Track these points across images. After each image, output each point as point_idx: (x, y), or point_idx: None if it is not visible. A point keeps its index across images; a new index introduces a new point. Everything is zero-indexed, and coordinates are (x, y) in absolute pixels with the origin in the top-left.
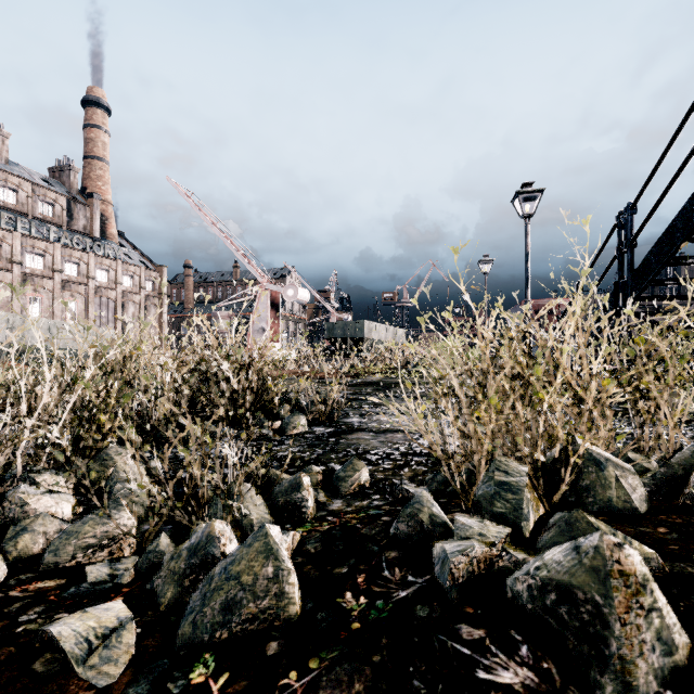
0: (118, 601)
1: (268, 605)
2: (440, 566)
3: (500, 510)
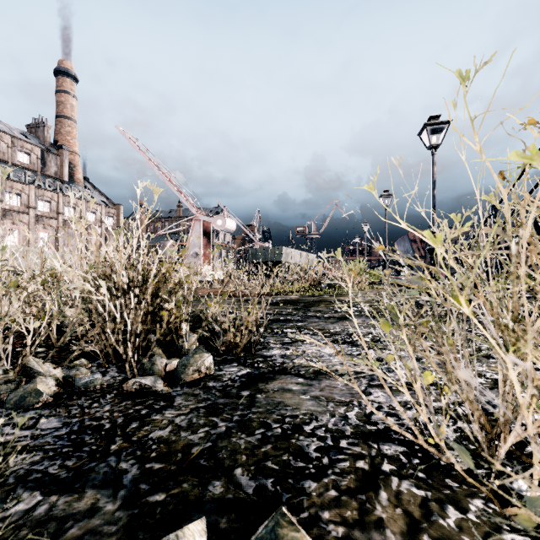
0: None
1: None
2: None
3: None
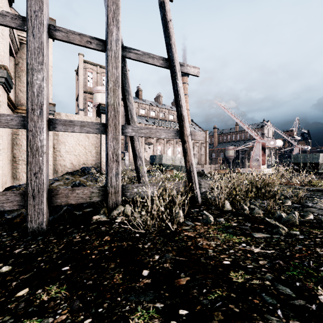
0: (269, 219)
1: (293, 222)
2: (322, 223)
3: None
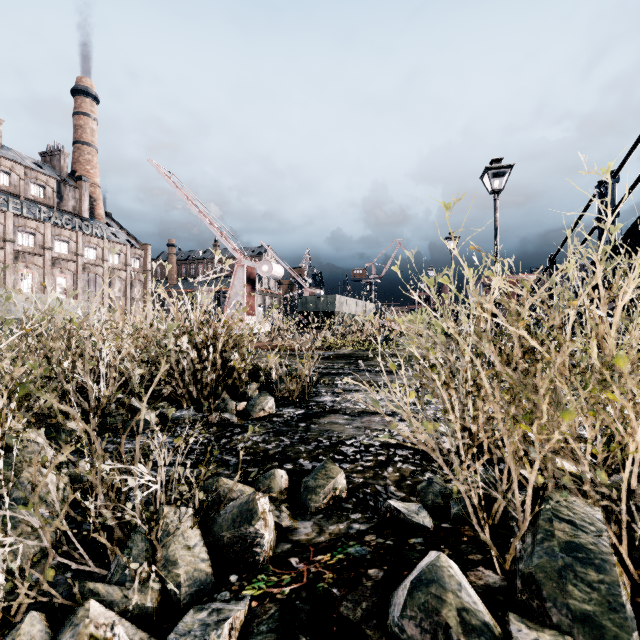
0: None
1: None
2: None
3: (583, 605)
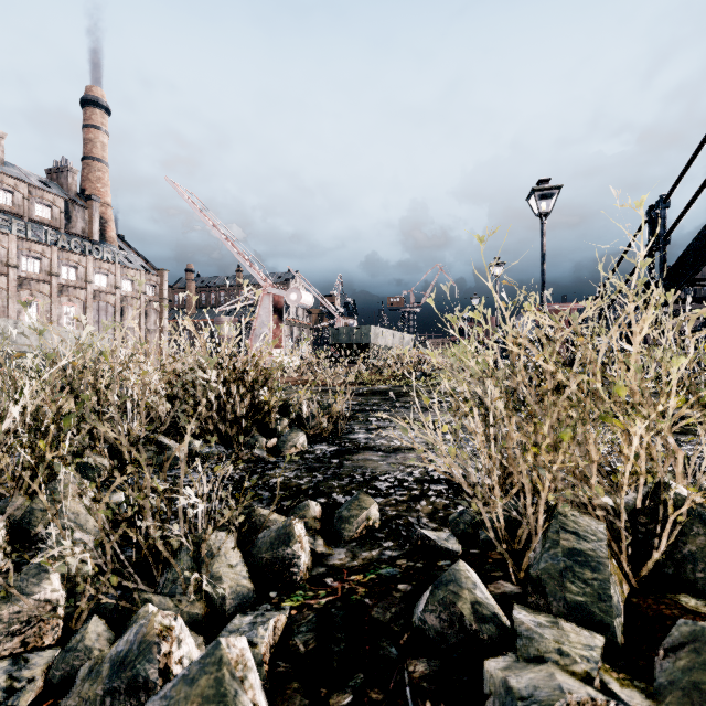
0: None
1: None
2: None
3: (577, 597)
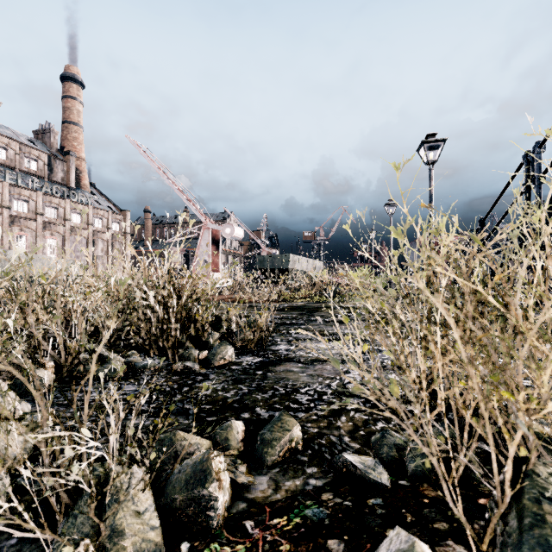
0: None
1: None
2: None
3: None
